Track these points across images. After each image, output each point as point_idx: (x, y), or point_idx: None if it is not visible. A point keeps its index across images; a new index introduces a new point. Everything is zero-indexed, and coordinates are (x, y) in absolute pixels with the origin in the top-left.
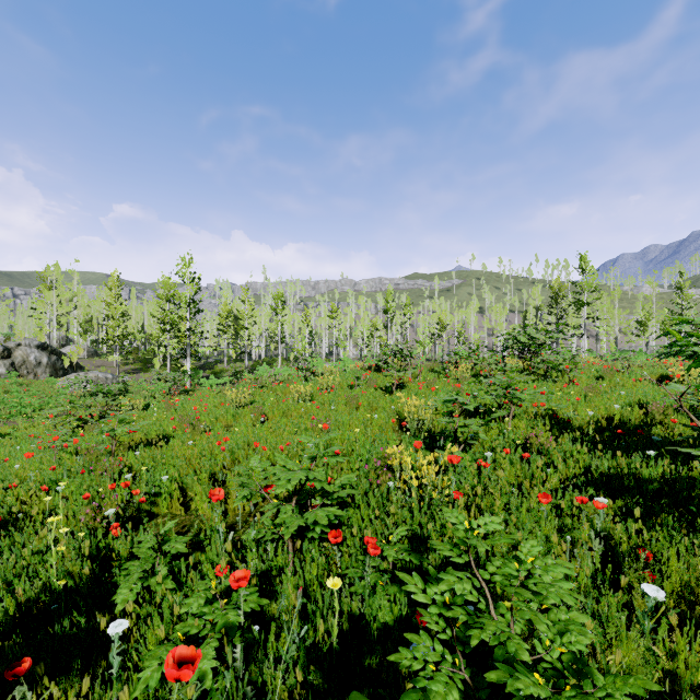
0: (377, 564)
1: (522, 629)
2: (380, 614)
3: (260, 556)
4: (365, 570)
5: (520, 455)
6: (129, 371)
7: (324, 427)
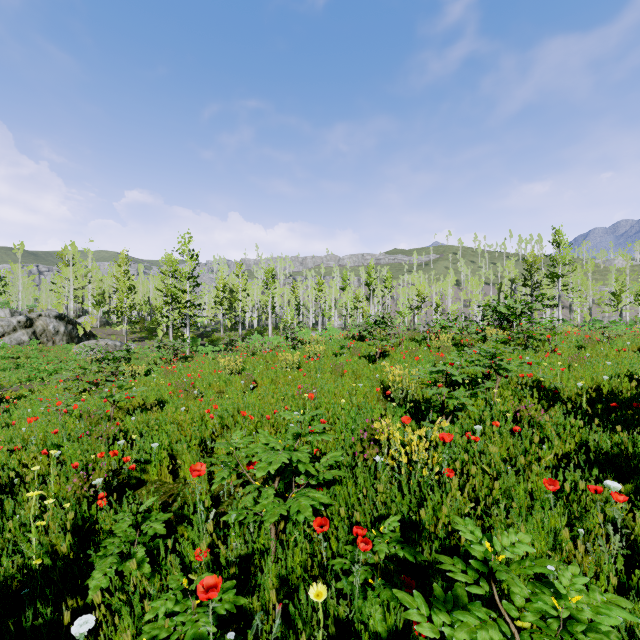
0: (367, 557)
1: (533, 639)
2: (371, 622)
3: (243, 534)
4: (353, 560)
5: (509, 428)
6: (136, 339)
7: (310, 396)
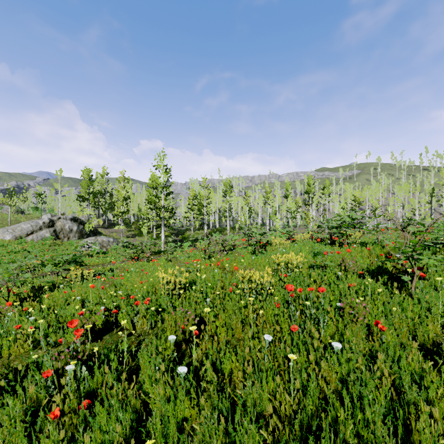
0: None
1: None
2: None
3: None
4: None
5: None
6: (130, 235)
7: None
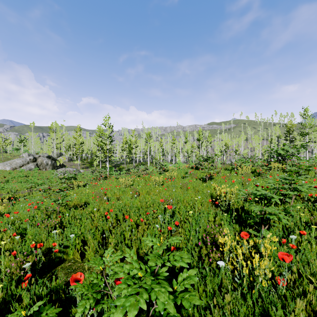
0: None
1: None
2: None
3: None
4: None
5: (314, 236)
6: (84, 167)
7: (168, 207)
